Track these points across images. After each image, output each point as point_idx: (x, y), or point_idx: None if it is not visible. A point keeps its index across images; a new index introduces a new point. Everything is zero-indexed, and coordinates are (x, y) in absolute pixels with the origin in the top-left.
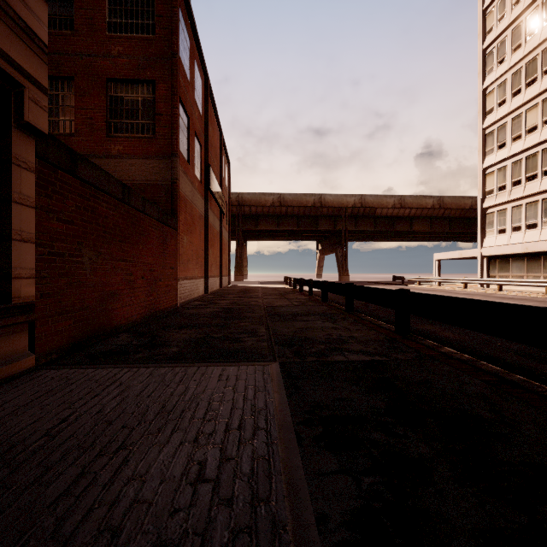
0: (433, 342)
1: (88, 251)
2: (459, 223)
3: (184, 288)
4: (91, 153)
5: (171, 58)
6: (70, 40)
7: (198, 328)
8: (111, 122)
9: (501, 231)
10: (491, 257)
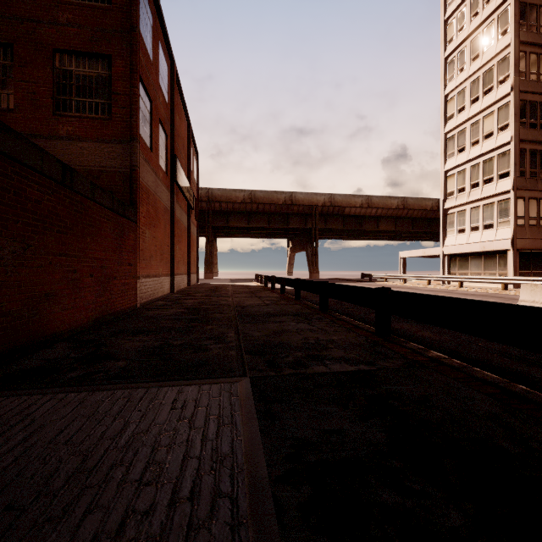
0: (414, 343)
1: (9, 242)
2: (421, 223)
3: (146, 287)
4: (34, 133)
5: (130, 32)
6: (7, 1)
7: (157, 334)
8: (59, 99)
9: (461, 230)
10: (451, 255)
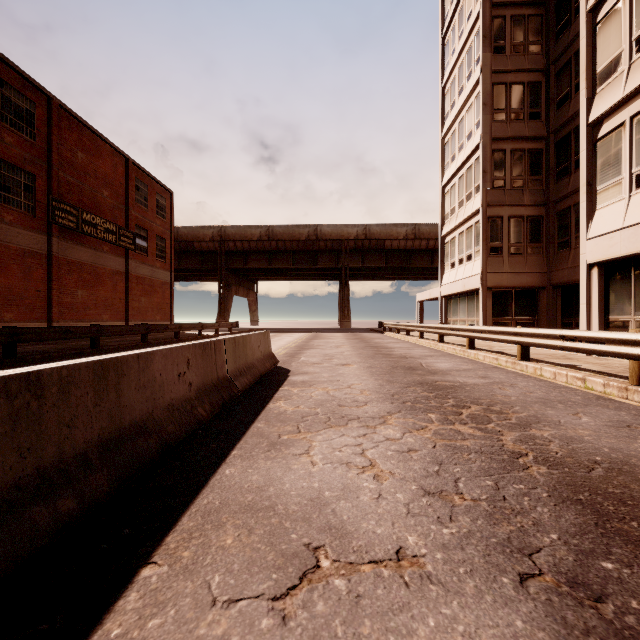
0: None
1: None
2: None
3: None
4: None
5: None
6: None
7: None
8: None
9: (452, 264)
10: (448, 298)
